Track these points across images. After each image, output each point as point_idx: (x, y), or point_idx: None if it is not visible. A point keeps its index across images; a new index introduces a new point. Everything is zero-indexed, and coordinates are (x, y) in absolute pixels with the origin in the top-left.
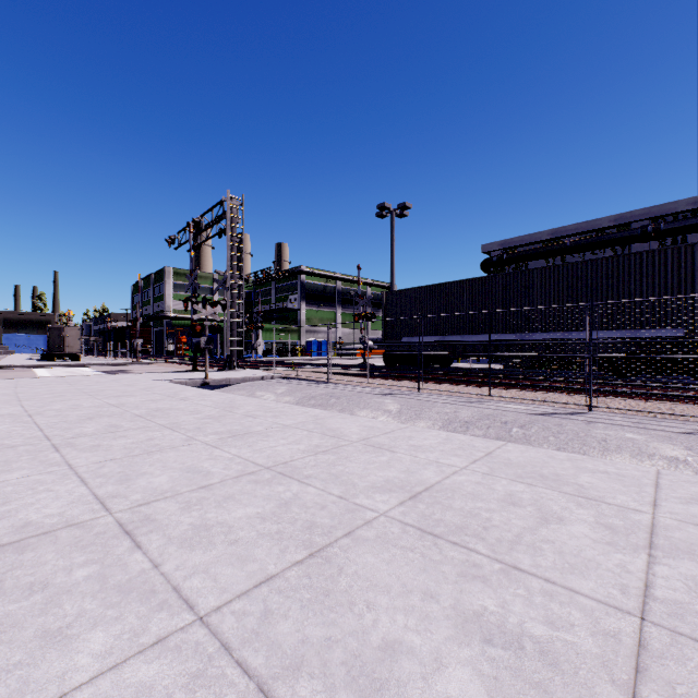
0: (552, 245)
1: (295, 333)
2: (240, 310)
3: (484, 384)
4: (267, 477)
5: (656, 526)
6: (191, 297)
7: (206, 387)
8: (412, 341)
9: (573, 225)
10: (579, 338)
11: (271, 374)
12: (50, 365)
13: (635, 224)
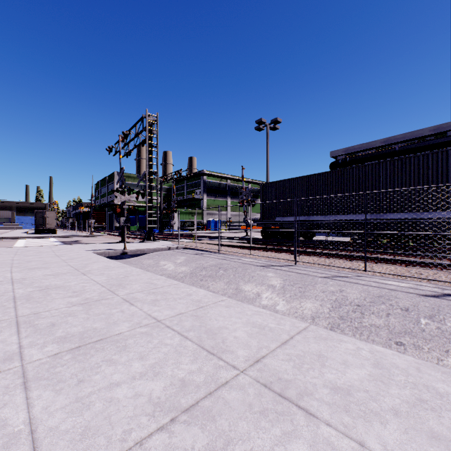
0: (384, 150)
1: (199, 215)
2: (161, 199)
3: (354, 258)
4: None
5: None
6: (119, 188)
7: (127, 255)
8: (284, 220)
9: (400, 134)
10: (431, 217)
11: (176, 245)
12: (31, 237)
13: (450, 132)
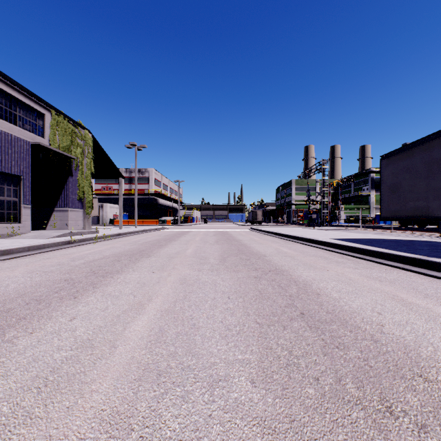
0: None
1: (366, 209)
2: (329, 199)
3: (421, 231)
4: (324, 234)
5: (368, 236)
6: (308, 200)
7: None
8: None
9: None
10: None
11: (338, 228)
12: (257, 225)
13: None
